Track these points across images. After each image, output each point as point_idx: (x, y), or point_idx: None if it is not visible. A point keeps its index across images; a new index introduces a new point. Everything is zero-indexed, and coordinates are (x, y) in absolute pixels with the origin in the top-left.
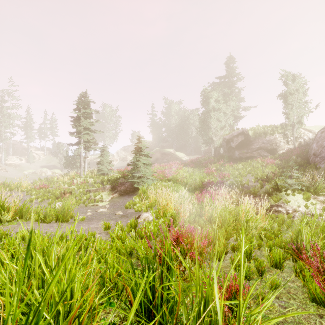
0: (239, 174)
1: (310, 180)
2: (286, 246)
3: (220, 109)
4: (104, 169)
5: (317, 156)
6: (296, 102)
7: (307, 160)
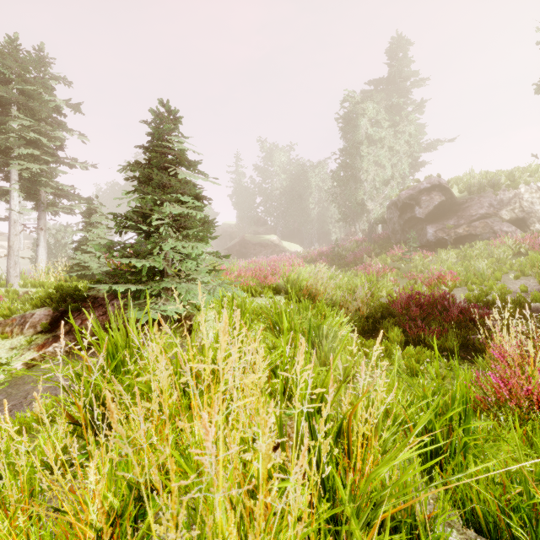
0: (479, 275)
1: None
2: None
3: (382, 141)
4: (88, 264)
5: None
6: None
7: None
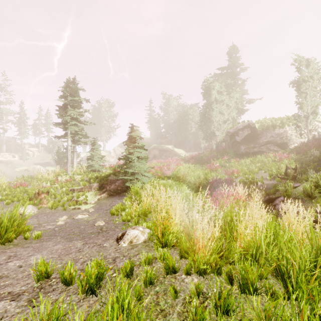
0: (250, 171)
1: None
2: None
3: (223, 101)
4: (94, 165)
5: None
6: (311, 90)
7: None
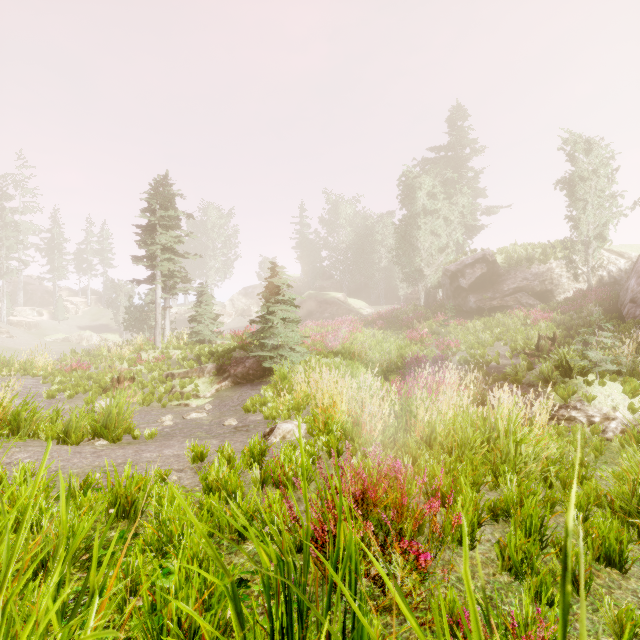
0: (479, 342)
1: (633, 353)
2: (616, 504)
3: (438, 211)
4: (203, 332)
5: (638, 304)
6: (594, 195)
7: (619, 313)
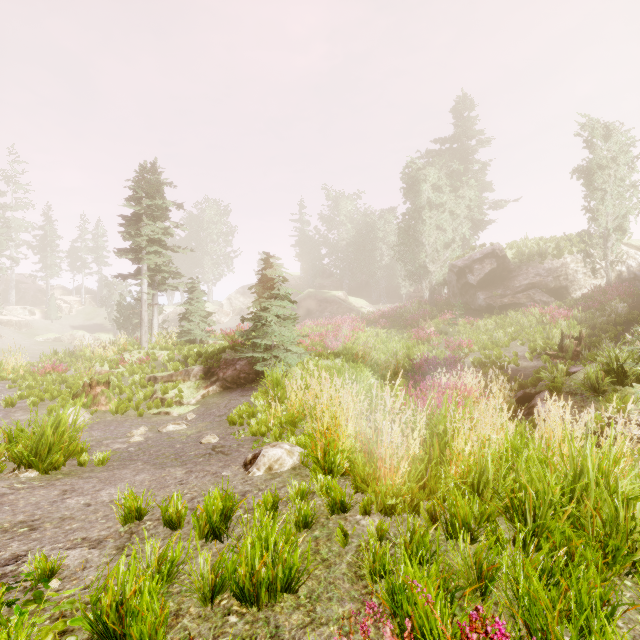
0: (493, 342)
1: None
2: None
3: (443, 205)
4: (194, 331)
5: None
6: (613, 185)
7: None
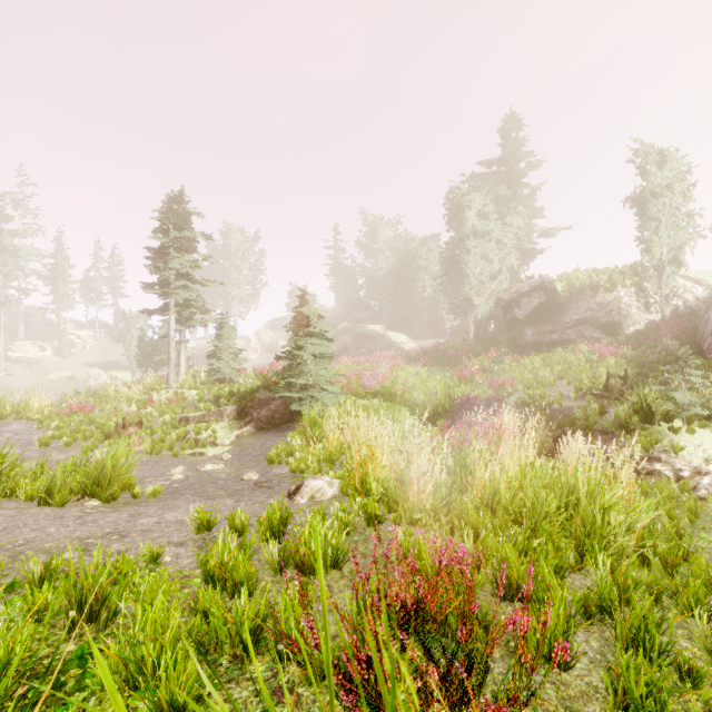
0: (539, 381)
1: None
2: None
3: (489, 233)
4: (223, 370)
5: None
6: (668, 214)
7: (698, 348)
